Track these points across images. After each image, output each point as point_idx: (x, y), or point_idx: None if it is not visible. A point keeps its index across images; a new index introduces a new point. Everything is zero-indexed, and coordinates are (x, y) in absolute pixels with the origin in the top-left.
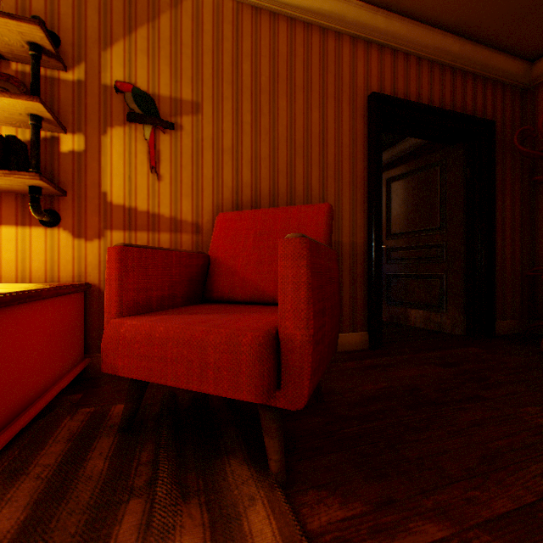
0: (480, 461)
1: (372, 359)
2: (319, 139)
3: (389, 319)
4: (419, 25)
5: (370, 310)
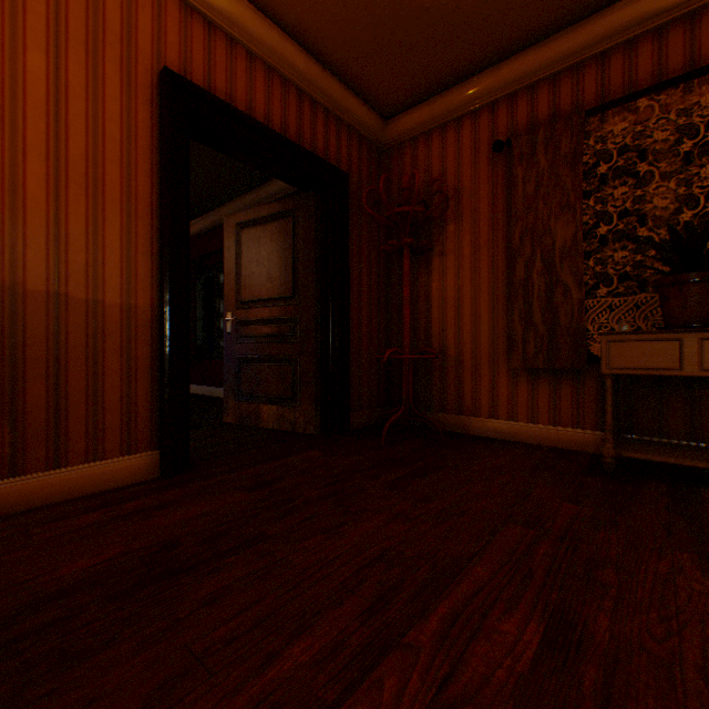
0: (146, 703)
1: (148, 497)
2: (48, 108)
3: (240, 420)
4: (247, 4)
5: (163, 414)
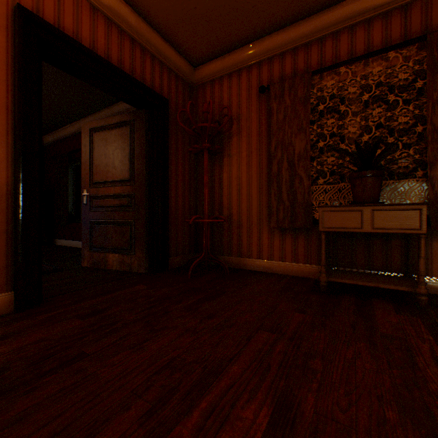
0: None
1: None
2: None
3: (93, 265)
4: None
5: (17, 264)
